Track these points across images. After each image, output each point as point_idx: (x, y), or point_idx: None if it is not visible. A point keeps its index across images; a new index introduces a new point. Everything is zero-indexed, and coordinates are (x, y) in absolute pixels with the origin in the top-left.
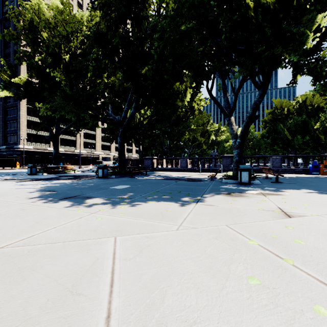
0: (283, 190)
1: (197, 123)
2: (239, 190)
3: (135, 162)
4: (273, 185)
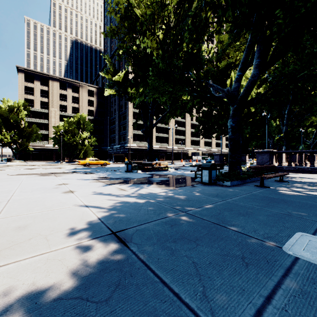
0: None
1: None
2: None
3: None
4: None
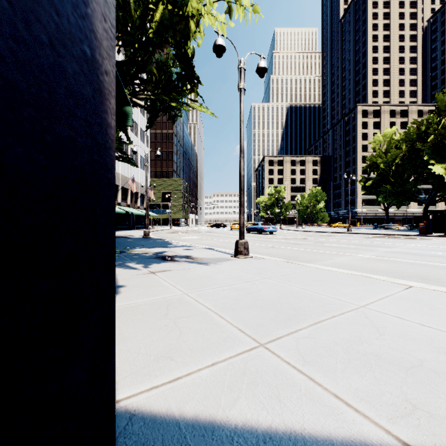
0: None
1: None
2: None
3: None
4: None
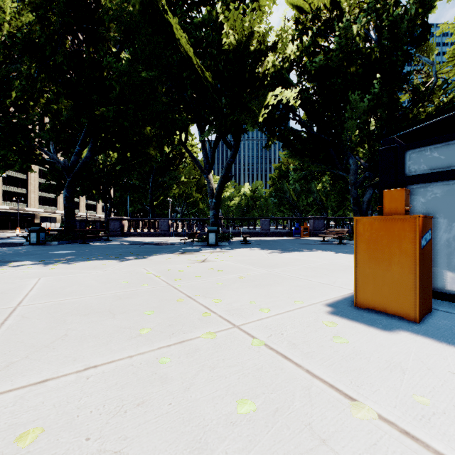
0: (237, 249)
1: (190, 174)
2: (197, 250)
3: (99, 225)
4: (237, 246)
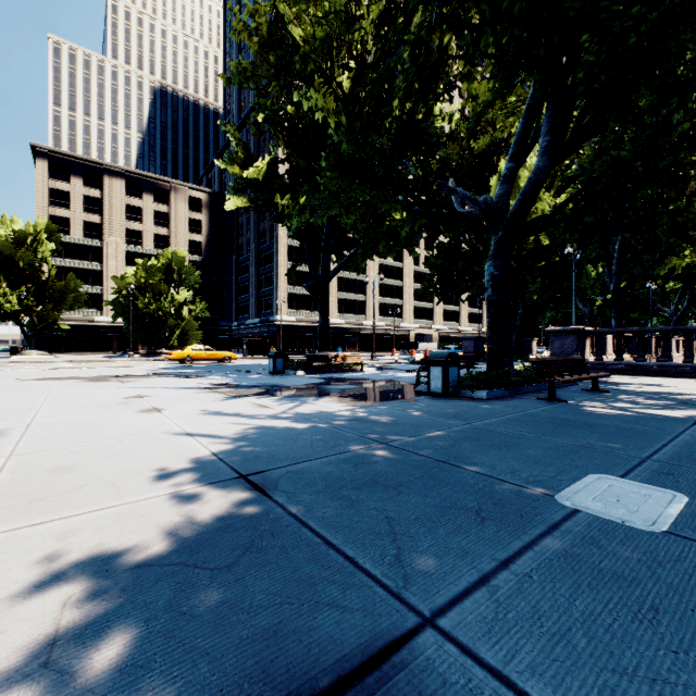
0: None
1: None
2: None
3: None
4: None
